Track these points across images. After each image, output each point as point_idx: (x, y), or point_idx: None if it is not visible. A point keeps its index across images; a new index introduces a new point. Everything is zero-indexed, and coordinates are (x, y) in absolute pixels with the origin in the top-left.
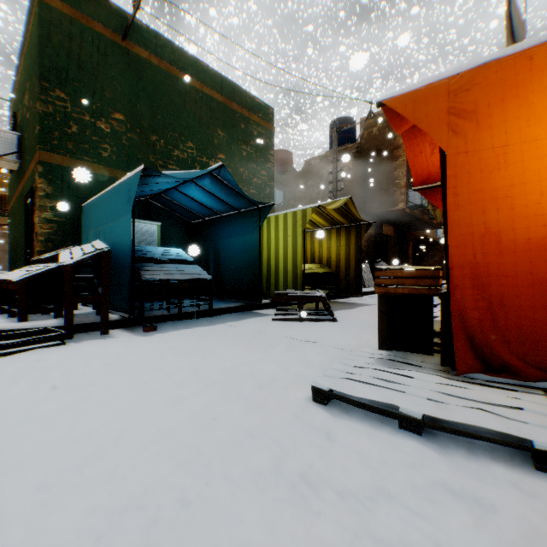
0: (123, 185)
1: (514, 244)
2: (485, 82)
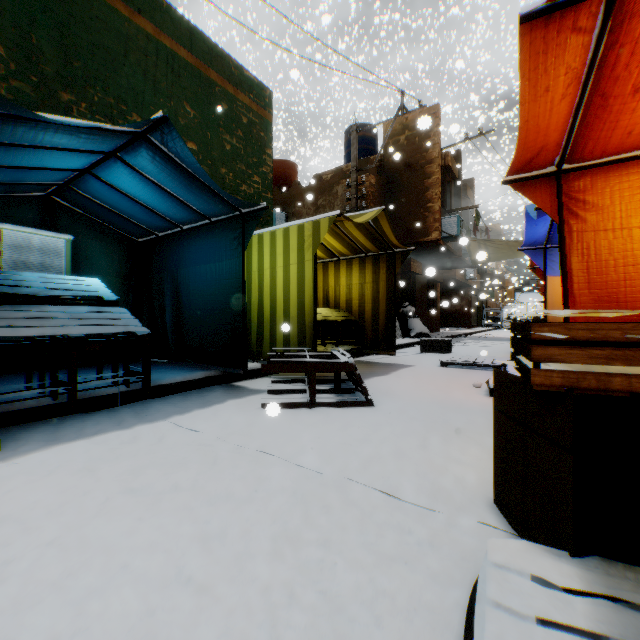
0: None
1: None
2: None
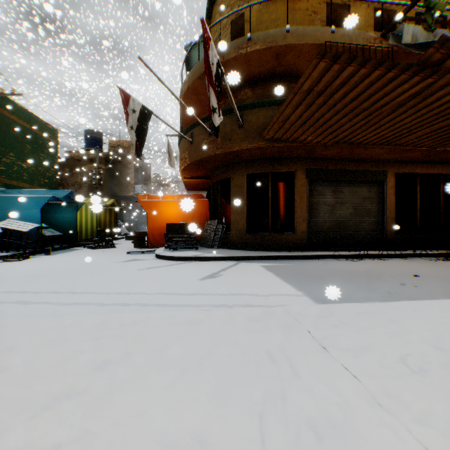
0: (32, 197)
1: (156, 228)
2: (153, 203)
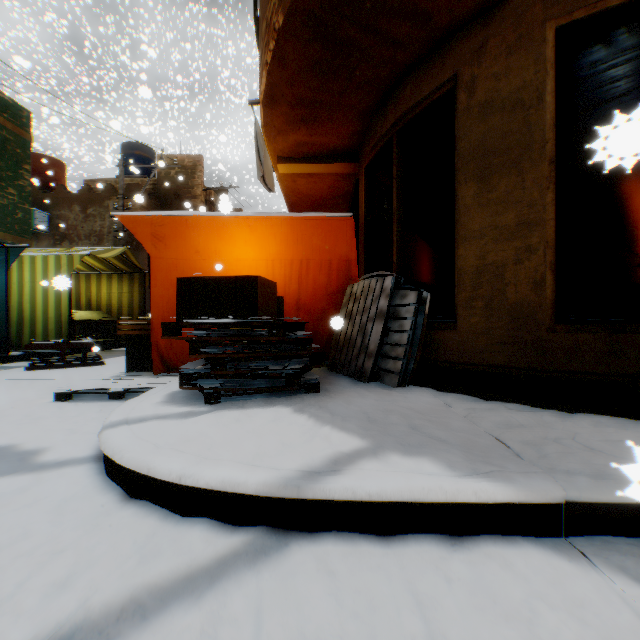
0: None
1: None
2: (170, 225)
